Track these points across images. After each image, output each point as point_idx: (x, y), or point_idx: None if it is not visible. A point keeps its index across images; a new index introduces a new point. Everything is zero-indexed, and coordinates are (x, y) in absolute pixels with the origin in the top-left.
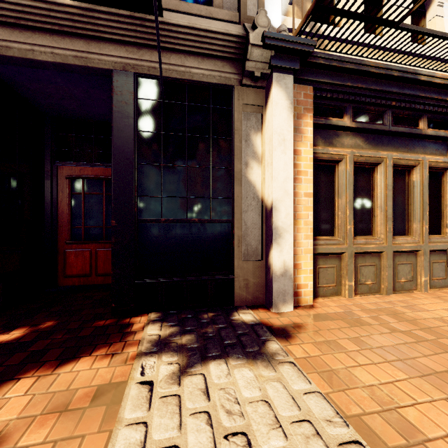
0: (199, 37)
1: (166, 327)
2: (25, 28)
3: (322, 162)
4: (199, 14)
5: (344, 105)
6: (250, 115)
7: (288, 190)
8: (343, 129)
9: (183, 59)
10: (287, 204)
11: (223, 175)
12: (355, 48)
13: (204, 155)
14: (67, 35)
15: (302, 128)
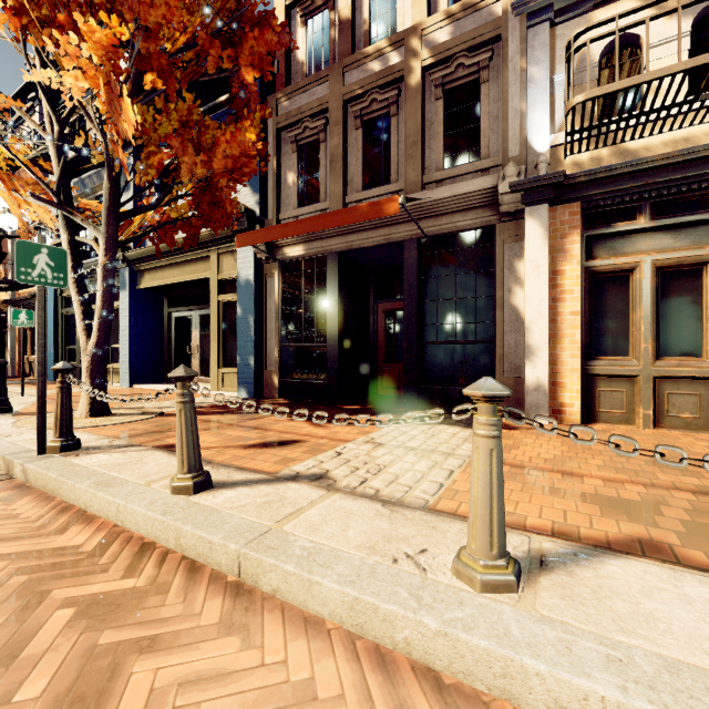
0: (461, 199)
1: (431, 415)
2: (359, 231)
3: (607, 274)
4: (466, 172)
5: (637, 204)
6: (513, 245)
7: (542, 311)
8: (637, 232)
9: (451, 218)
10: (541, 325)
11: (487, 302)
12: (659, 129)
13: (469, 288)
14: (379, 227)
15: (567, 247)
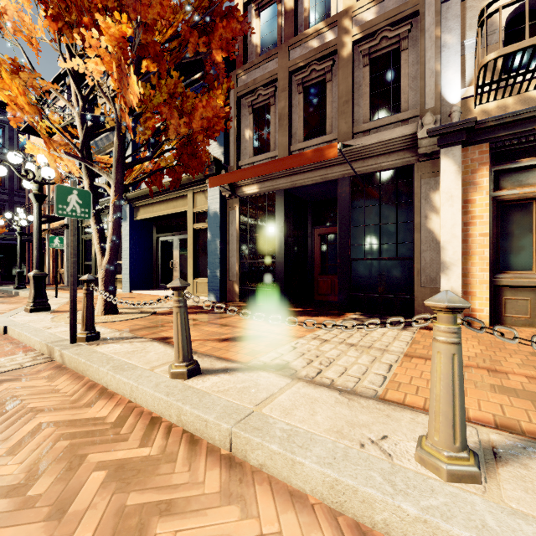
0: (385, 145)
1: (361, 316)
2: (302, 173)
3: (512, 202)
4: (389, 123)
5: None
6: (429, 180)
7: (455, 233)
8: None
9: (376, 160)
10: (454, 244)
11: (406, 227)
12: None
13: (392, 216)
14: (317, 169)
15: (477, 180)
